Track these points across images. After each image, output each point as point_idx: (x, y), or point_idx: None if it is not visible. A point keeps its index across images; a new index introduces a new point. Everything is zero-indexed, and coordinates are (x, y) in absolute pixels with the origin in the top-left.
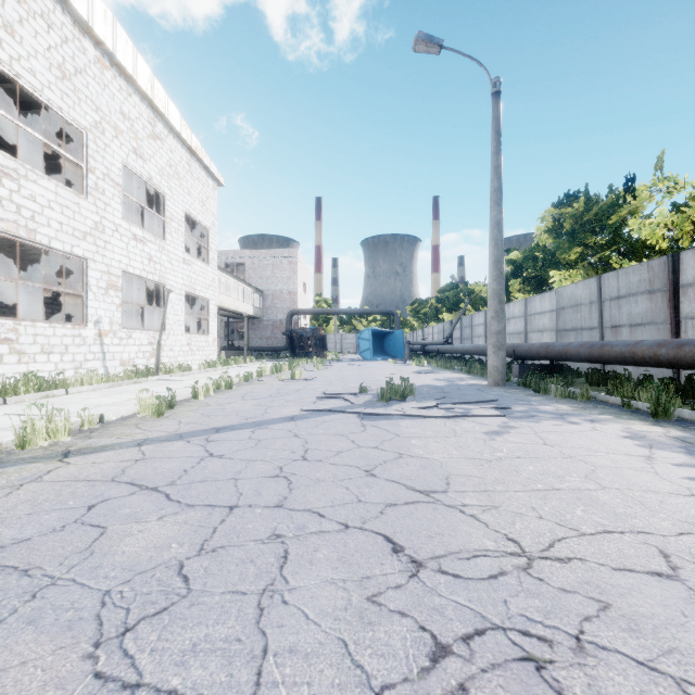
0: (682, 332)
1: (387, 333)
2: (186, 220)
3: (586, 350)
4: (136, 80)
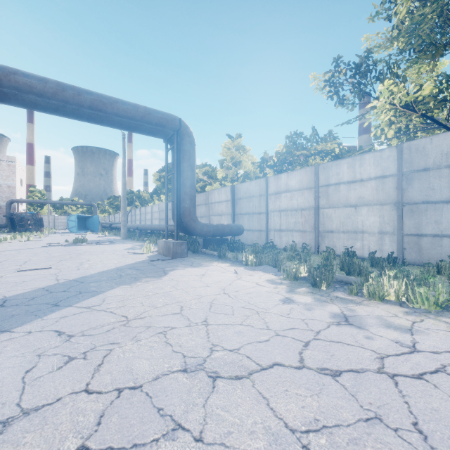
0: None
1: (88, 217)
2: None
3: (150, 227)
4: None
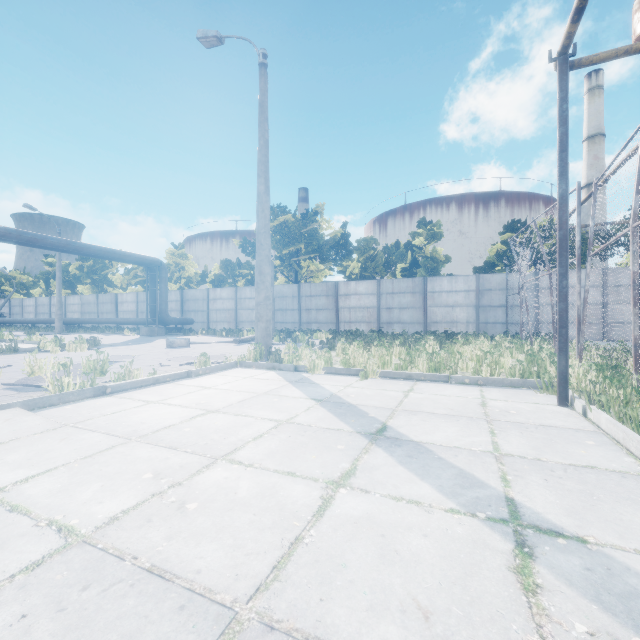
0: (119, 315)
1: None
2: None
3: (91, 320)
4: None
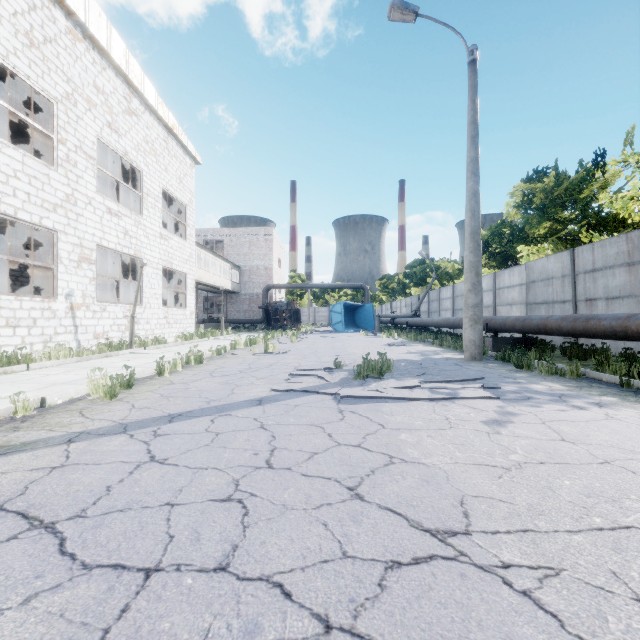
0: None
1: (357, 307)
2: (164, 198)
3: (569, 323)
4: (110, 54)
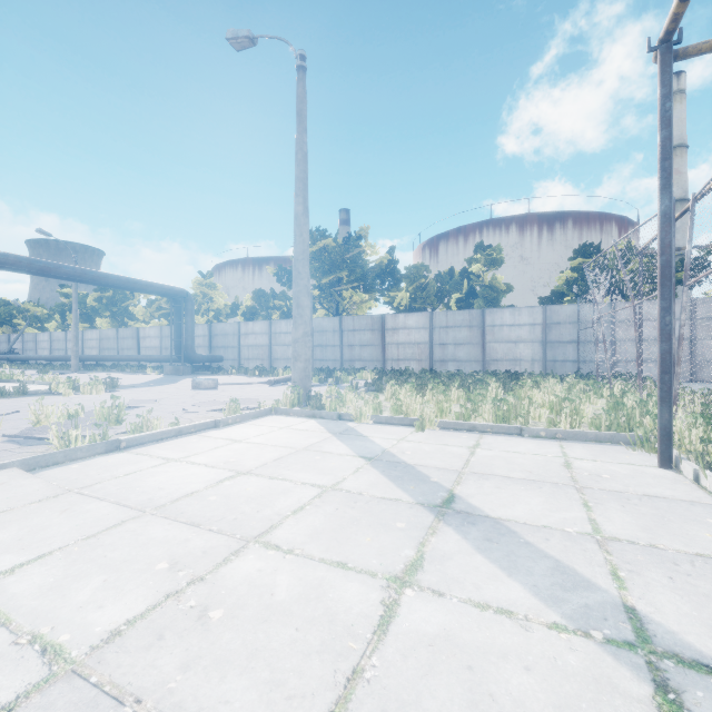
0: (141, 352)
1: None
2: None
3: (110, 357)
4: None
